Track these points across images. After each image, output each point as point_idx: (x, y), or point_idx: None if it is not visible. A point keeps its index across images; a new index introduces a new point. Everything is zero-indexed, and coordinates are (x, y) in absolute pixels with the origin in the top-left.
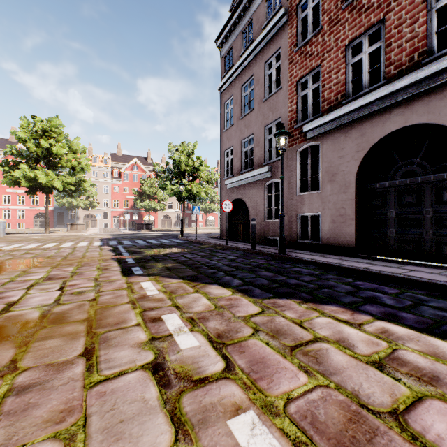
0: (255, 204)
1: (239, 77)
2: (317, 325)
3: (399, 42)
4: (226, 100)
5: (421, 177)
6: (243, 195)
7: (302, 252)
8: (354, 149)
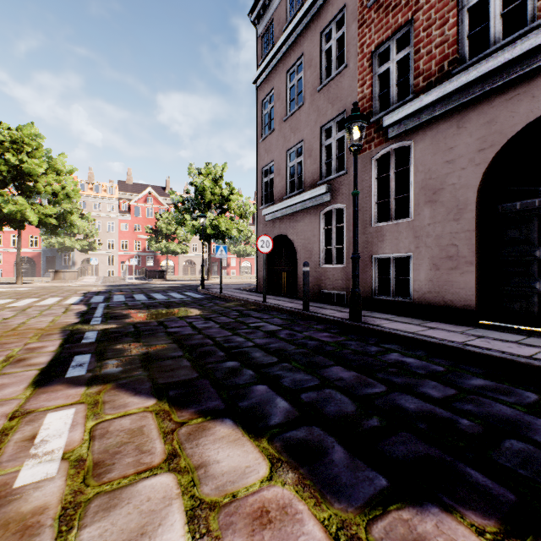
0: (306, 242)
1: (283, 61)
2: None
3: None
4: (264, 96)
5: None
6: (288, 229)
7: (385, 317)
8: (474, 147)
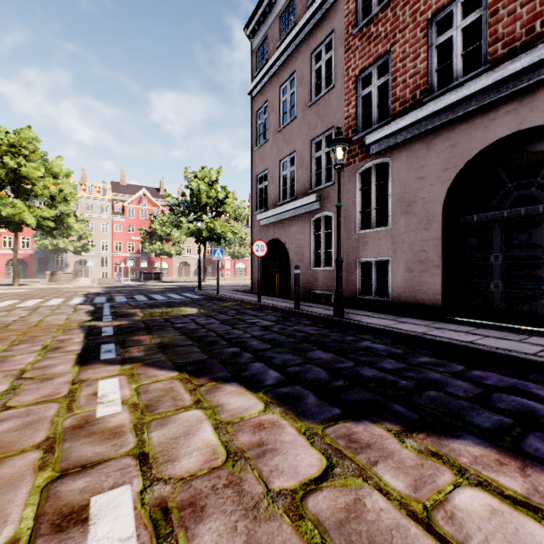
0: (297, 246)
1: (277, 76)
2: (471, 528)
3: (511, 8)
4: (259, 107)
5: (543, 204)
6: (281, 234)
7: (366, 314)
8: (440, 167)
